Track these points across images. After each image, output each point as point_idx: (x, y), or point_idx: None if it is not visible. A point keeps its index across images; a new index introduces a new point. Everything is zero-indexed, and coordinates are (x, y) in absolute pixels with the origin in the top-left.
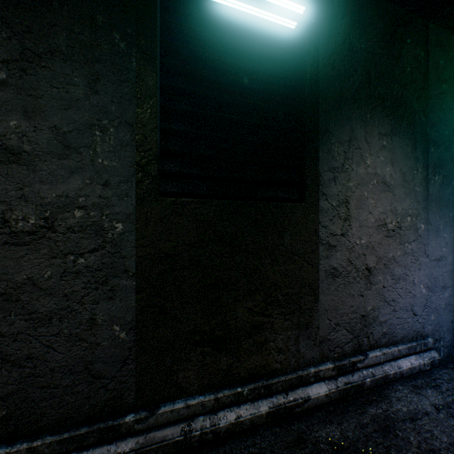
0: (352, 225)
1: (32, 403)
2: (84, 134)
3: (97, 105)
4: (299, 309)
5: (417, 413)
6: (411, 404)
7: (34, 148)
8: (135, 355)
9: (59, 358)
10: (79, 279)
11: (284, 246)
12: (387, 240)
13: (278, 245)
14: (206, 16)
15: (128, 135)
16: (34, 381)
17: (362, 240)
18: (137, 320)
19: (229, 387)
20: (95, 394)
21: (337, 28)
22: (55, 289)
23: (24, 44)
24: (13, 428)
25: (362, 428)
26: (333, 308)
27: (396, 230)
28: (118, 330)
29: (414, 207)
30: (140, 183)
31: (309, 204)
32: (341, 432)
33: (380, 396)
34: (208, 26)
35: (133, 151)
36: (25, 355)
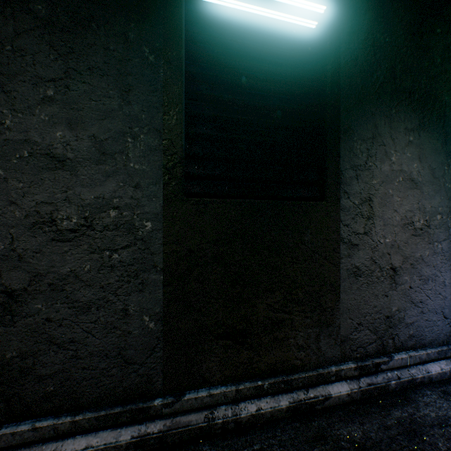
0: (375, 224)
1: (74, 382)
2: (117, 141)
3: (129, 114)
4: (320, 307)
5: (447, 419)
6: (440, 410)
7: (76, 155)
8: (162, 344)
9: (96, 343)
10: (114, 272)
11: (304, 244)
12: (414, 239)
13: (298, 244)
14: (228, 24)
15: (156, 140)
16: (76, 362)
17: (387, 238)
18: (164, 312)
19: (250, 380)
20: (127, 377)
21: (359, 24)
22: (93, 281)
23: (68, 63)
24: (59, 402)
25: (385, 430)
26: (355, 307)
27: (424, 229)
28: (148, 320)
29: (445, 204)
30: (167, 185)
31: (330, 203)
32: (363, 432)
33: (406, 400)
34: (230, 33)
35: (160, 155)
36: (68, 339)
